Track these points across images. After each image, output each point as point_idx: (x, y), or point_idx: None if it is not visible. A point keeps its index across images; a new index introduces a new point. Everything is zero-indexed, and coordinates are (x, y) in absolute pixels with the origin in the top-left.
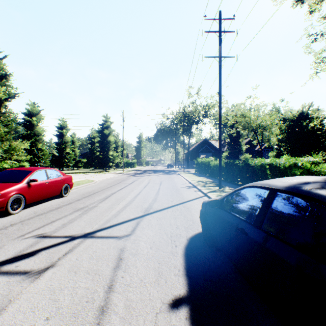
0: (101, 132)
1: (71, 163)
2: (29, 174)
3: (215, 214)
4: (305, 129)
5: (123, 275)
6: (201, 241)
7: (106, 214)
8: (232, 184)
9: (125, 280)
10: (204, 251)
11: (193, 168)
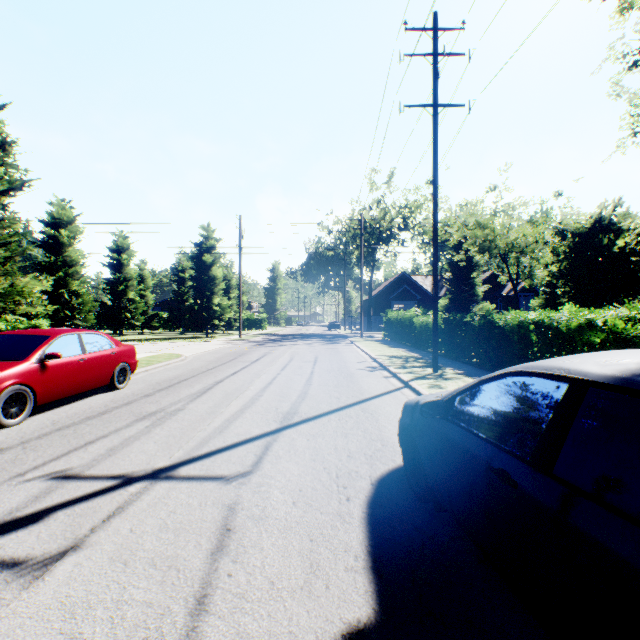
0: (197, 258)
1: (137, 320)
2: (44, 343)
3: (435, 431)
4: (607, 252)
5: (232, 570)
6: (402, 487)
7: (201, 426)
8: (458, 363)
9: (236, 584)
10: (410, 511)
11: (380, 331)
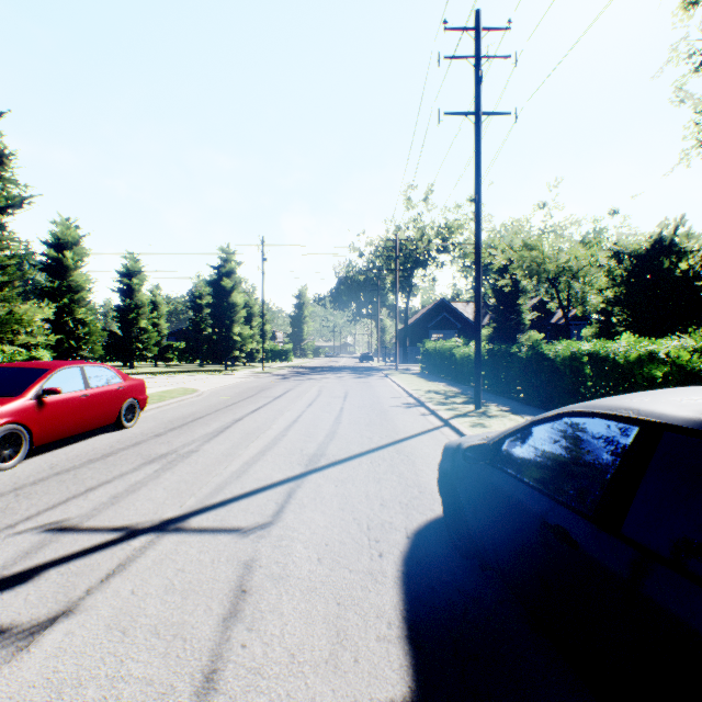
0: (216, 283)
1: (150, 351)
2: (42, 377)
3: (480, 479)
4: (668, 276)
5: (246, 640)
6: (442, 540)
7: (217, 470)
8: (503, 399)
9: (250, 657)
10: (451, 569)
11: (417, 363)
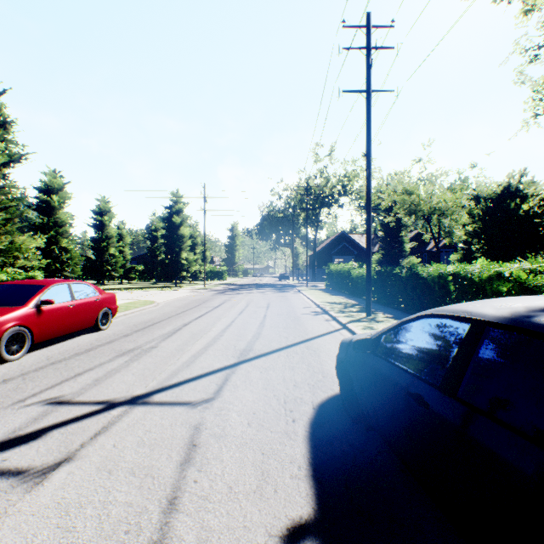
0: (168, 220)
1: (117, 272)
2: (40, 291)
3: (365, 364)
4: (514, 215)
5: (197, 477)
6: (339, 410)
7: (172, 360)
8: (388, 308)
9: (200, 489)
10: (344, 430)
11: (323, 281)
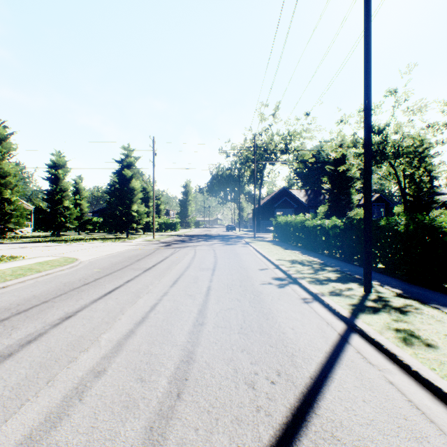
0: (119, 173)
1: (72, 224)
2: None
3: None
4: None
5: None
6: None
7: None
8: (374, 273)
9: None
10: None
11: (267, 232)
